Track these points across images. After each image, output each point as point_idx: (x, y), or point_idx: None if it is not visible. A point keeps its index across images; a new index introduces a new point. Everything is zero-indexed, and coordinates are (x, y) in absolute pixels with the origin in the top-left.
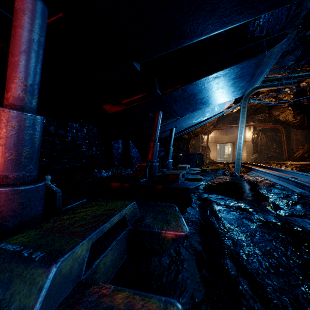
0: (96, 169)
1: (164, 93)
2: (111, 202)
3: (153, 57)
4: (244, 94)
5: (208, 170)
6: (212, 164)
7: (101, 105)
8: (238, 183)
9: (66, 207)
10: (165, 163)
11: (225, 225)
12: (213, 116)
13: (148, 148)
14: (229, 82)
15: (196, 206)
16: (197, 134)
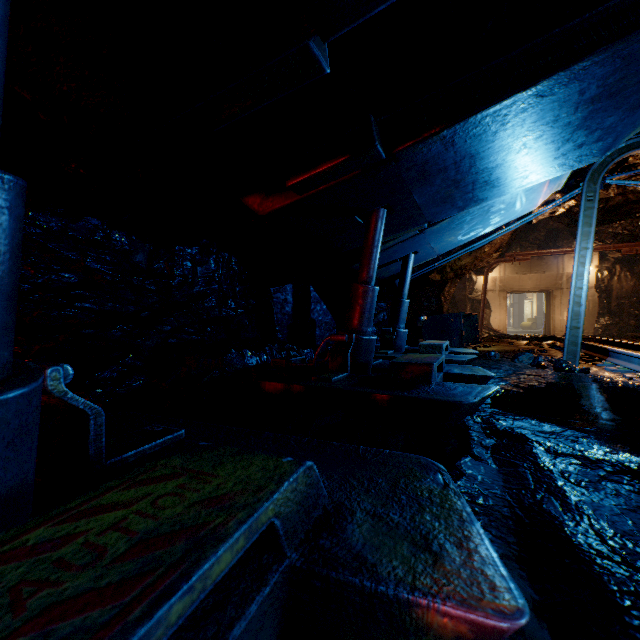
0: (233, 349)
1: (394, 152)
2: (232, 459)
3: (369, 14)
4: (588, 169)
5: (494, 354)
6: (499, 341)
7: (242, 199)
8: (584, 390)
9: (121, 454)
10: (390, 337)
11: (609, 537)
12: (505, 225)
13: (353, 300)
14: (576, 113)
15: (486, 453)
16: (461, 273)
